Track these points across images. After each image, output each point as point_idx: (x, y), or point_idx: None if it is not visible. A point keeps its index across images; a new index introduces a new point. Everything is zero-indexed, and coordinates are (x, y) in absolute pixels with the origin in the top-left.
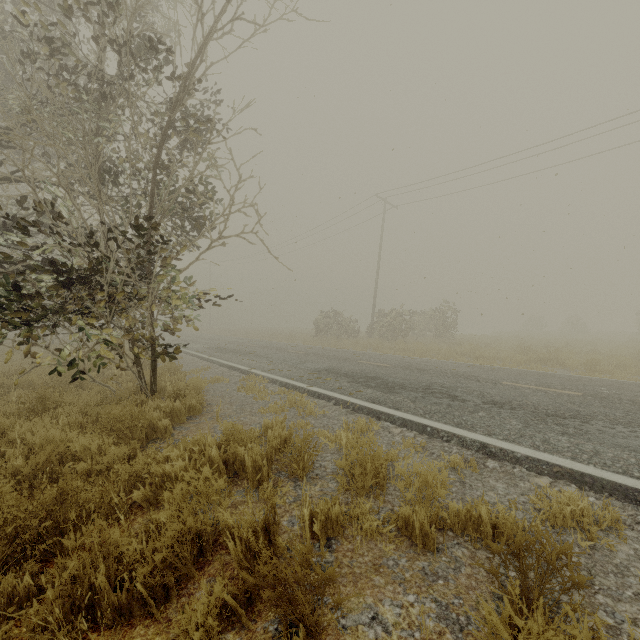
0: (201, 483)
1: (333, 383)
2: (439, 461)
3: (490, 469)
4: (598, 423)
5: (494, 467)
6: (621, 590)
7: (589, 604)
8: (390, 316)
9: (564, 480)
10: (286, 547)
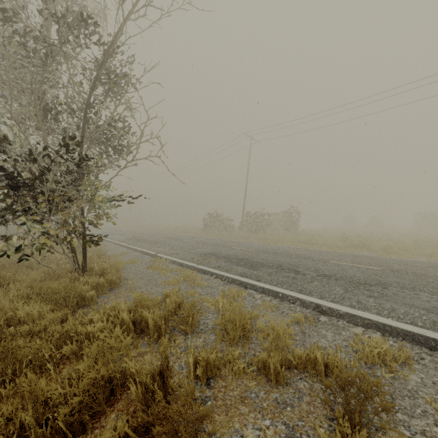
0: (113, 340)
1: (215, 263)
2: (287, 317)
3: (322, 322)
4: (393, 288)
5: (325, 321)
6: (413, 409)
7: (392, 421)
8: (254, 216)
9: (372, 329)
10: (176, 386)
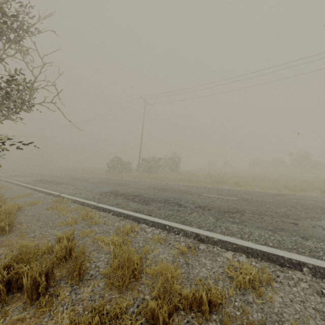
0: None
1: (113, 200)
2: (173, 249)
3: (201, 250)
4: (247, 214)
5: (203, 249)
6: None
7: None
8: (148, 160)
9: (239, 252)
10: None
